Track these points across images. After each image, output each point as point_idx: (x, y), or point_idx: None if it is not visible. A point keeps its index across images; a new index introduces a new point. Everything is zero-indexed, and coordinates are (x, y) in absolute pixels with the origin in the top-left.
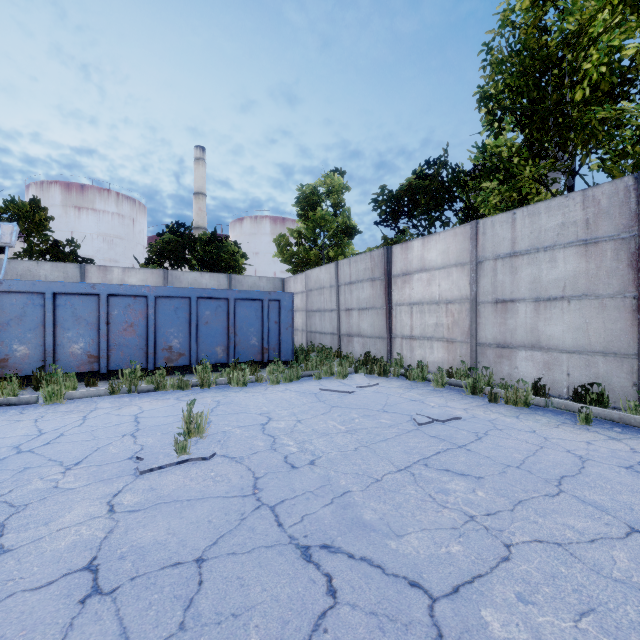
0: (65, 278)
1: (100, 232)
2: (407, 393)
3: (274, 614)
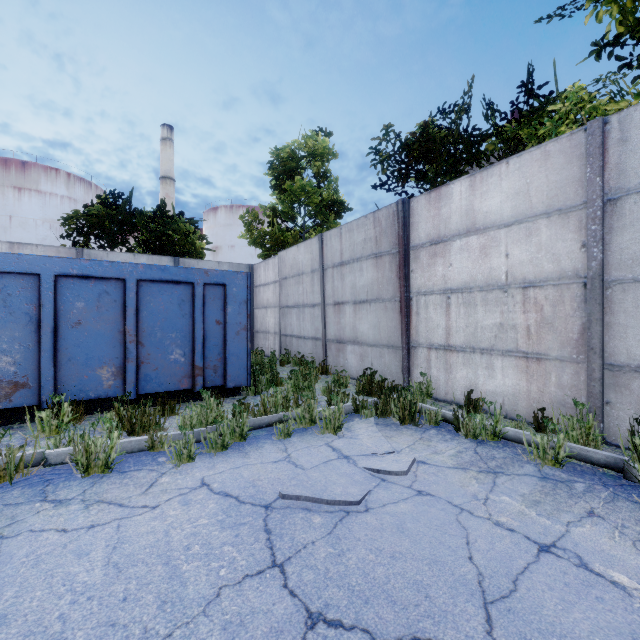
0: None
1: (46, 218)
2: (498, 499)
3: None
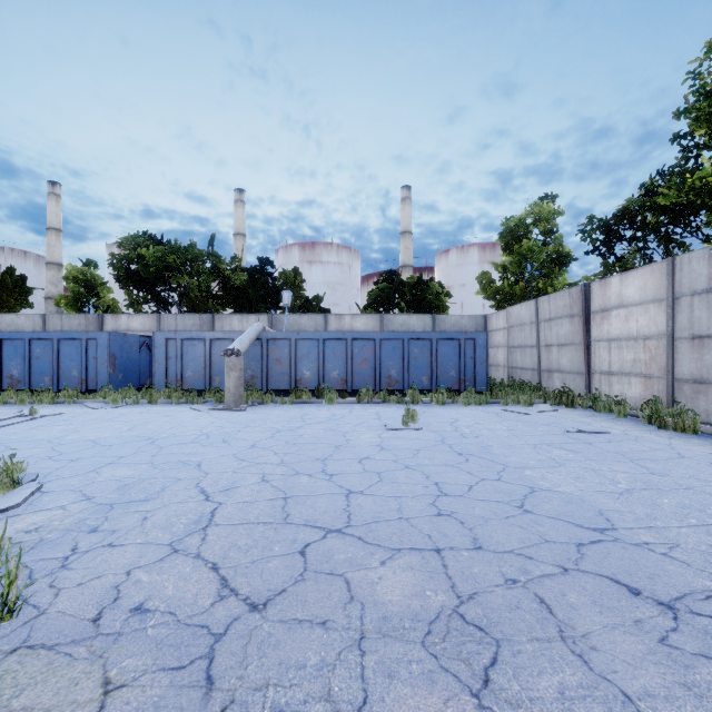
0: (315, 325)
1: (325, 281)
2: (581, 418)
3: (443, 460)
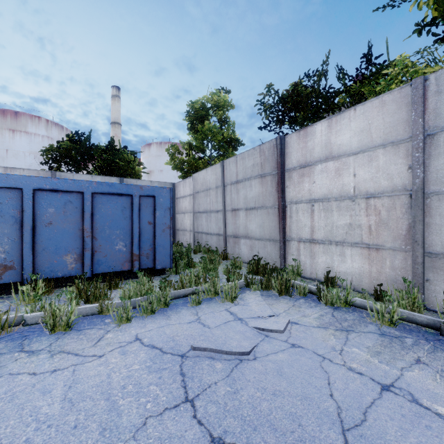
0: None
1: (32, 151)
2: (350, 350)
3: None
